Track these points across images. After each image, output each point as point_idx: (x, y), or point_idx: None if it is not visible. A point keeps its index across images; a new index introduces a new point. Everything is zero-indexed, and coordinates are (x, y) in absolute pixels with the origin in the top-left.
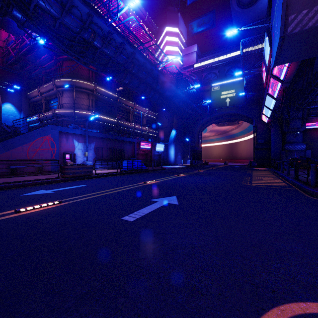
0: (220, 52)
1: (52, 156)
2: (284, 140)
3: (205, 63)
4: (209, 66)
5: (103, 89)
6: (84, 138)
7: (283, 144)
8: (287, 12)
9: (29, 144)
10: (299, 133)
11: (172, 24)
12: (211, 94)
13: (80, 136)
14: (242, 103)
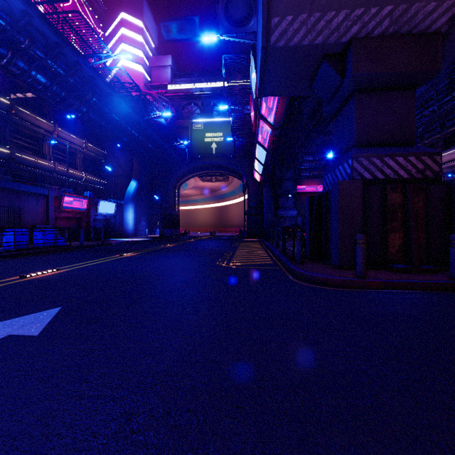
0: (204, 78)
1: None
2: (277, 205)
3: (184, 87)
4: (189, 92)
5: None
6: None
7: (276, 209)
8: (269, 11)
9: None
10: (291, 197)
11: (132, 11)
12: (192, 133)
13: None
14: (232, 152)
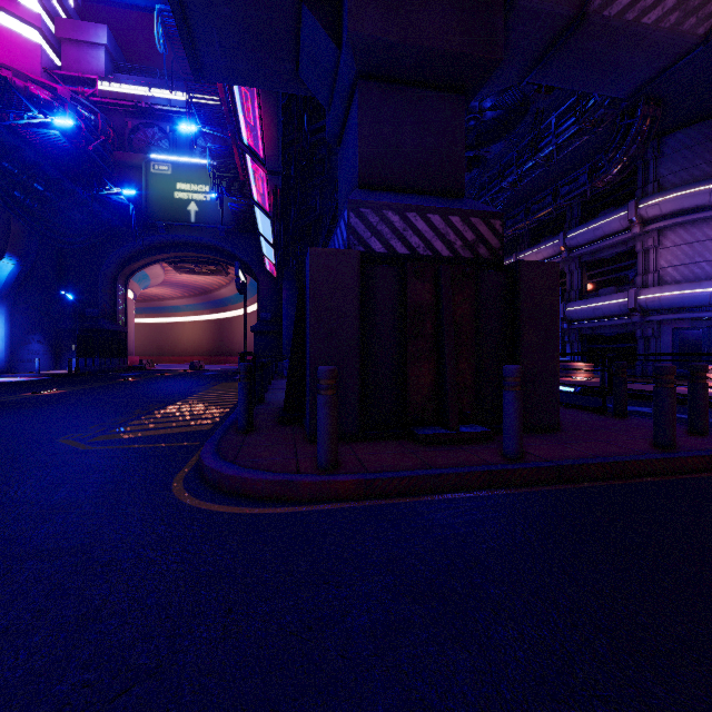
0: (178, 83)
1: None
2: None
3: (134, 92)
4: (145, 103)
5: None
6: None
7: None
8: None
9: None
10: None
11: None
12: (149, 179)
13: None
14: (227, 222)
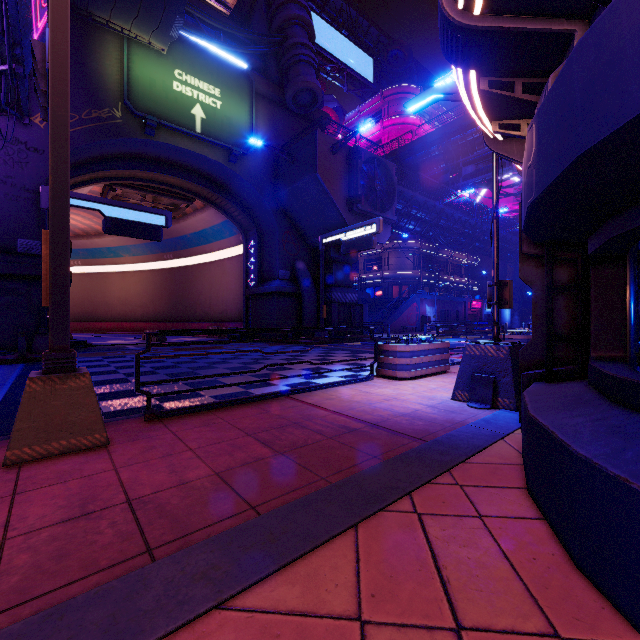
0: None
1: (417, 319)
2: None
3: None
4: None
5: (426, 244)
6: (431, 302)
7: None
8: None
9: (407, 310)
10: None
11: None
12: None
13: (429, 301)
14: None
